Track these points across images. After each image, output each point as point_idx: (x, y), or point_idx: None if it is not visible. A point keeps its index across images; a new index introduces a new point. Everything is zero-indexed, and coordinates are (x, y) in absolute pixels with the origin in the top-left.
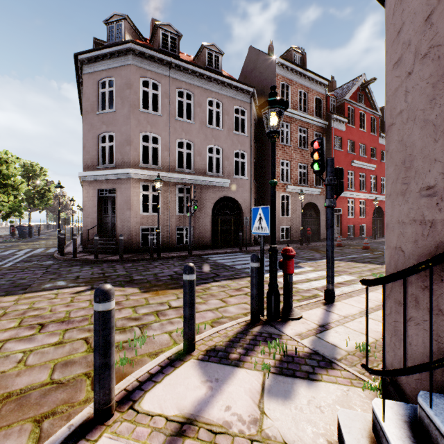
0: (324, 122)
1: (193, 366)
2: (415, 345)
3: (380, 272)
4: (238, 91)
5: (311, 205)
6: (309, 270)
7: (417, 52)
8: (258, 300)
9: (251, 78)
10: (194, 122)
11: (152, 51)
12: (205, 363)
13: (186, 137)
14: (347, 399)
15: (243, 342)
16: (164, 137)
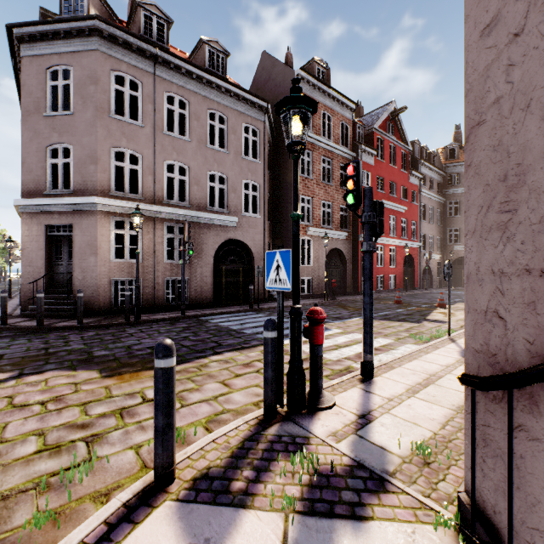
0: (351, 153)
1: (167, 517)
2: (529, 472)
3: (419, 332)
4: (249, 104)
5: (336, 252)
6: (338, 333)
7: None
8: (275, 386)
9: (265, 92)
10: (190, 139)
11: (129, 36)
12: (189, 506)
13: (178, 159)
14: None
15: (253, 456)
16: (146, 156)
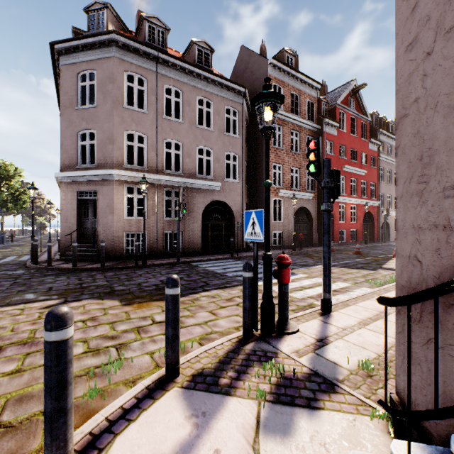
0: (316, 126)
1: (176, 397)
2: None
3: (374, 278)
4: (230, 90)
5: (303, 210)
6: (303, 277)
7: (439, 27)
8: (251, 314)
9: (243, 79)
10: (183, 121)
11: (137, 44)
12: (190, 391)
13: (174, 137)
14: (354, 432)
15: (235, 363)
16: (150, 136)
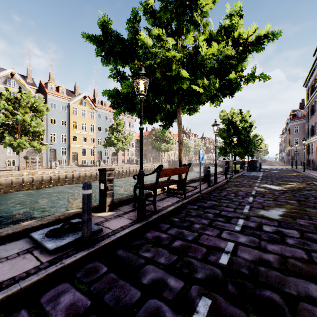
0: None
1: None
2: None
3: None
4: None
5: None
6: None
7: None
8: None
9: None
10: None
11: None
12: None
13: None
14: None
15: None
16: None
